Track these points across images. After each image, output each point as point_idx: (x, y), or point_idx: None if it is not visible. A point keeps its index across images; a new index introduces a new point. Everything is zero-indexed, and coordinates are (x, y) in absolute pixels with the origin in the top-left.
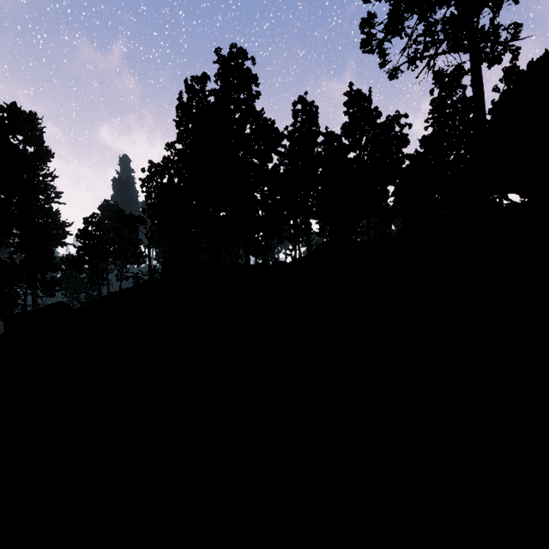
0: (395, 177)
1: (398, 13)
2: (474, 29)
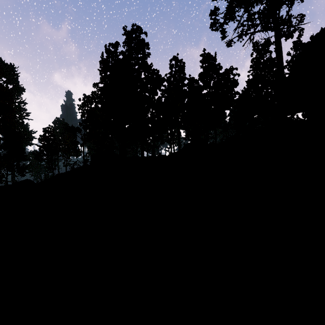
0: (230, 105)
1: (232, 7)
2: (277, 17)
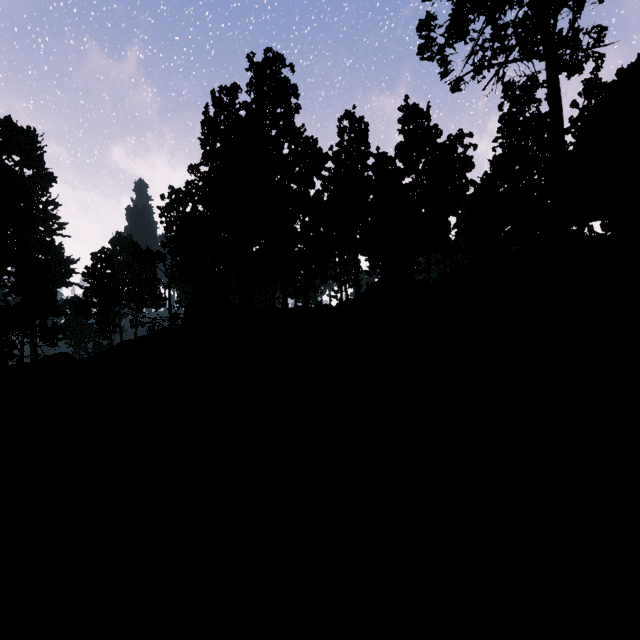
0: (458, 206)
1: (462, 13)
2: (551, 33)
